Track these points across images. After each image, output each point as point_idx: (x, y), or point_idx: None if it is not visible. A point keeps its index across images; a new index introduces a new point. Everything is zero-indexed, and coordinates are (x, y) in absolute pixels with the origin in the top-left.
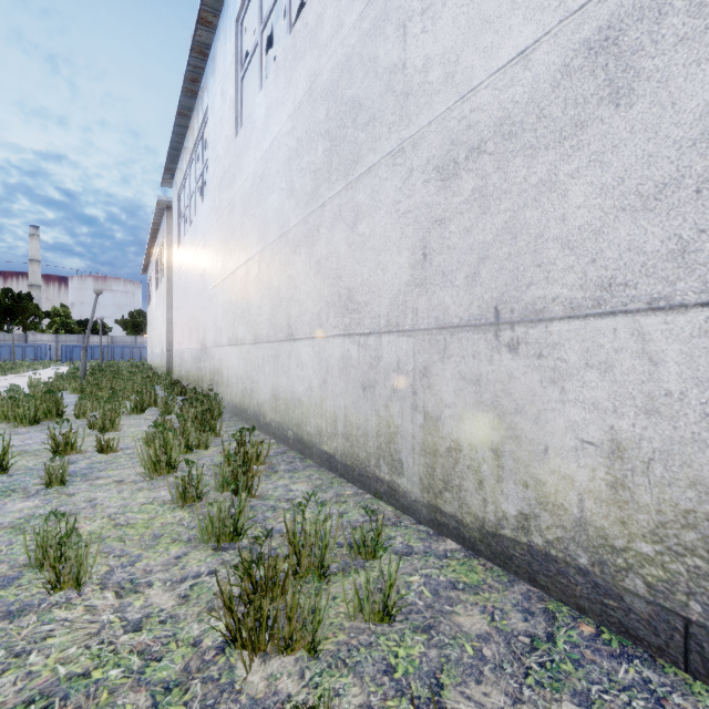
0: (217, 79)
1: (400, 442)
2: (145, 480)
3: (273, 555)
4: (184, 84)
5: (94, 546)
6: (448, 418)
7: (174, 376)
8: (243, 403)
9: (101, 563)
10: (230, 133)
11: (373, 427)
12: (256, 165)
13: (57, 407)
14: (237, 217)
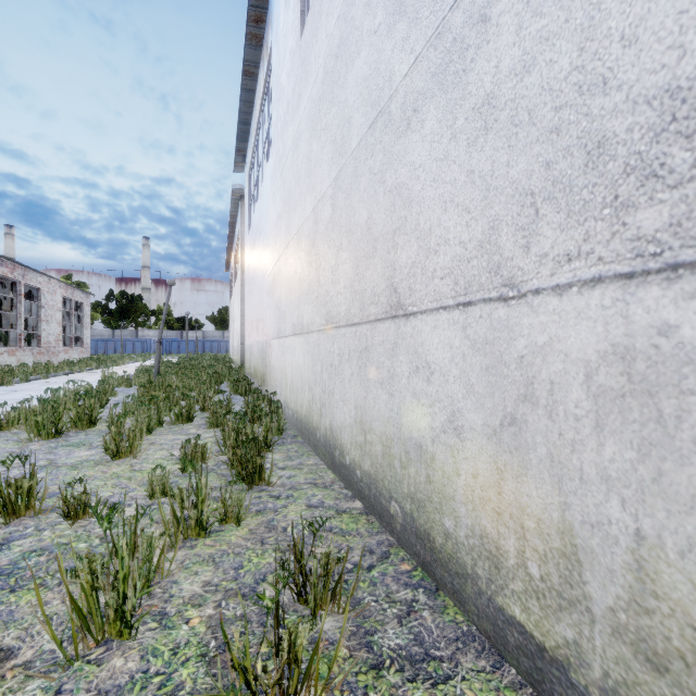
0: None
1: None
2: (43, 677)
3: None
4: (247, 28)
5: None
6: None
7: (245, 370)
8: (310, 420)
9: None
10: (295, 40)
11: None
12: (328, 42)
13: (89, 413)
14: (303, 150)
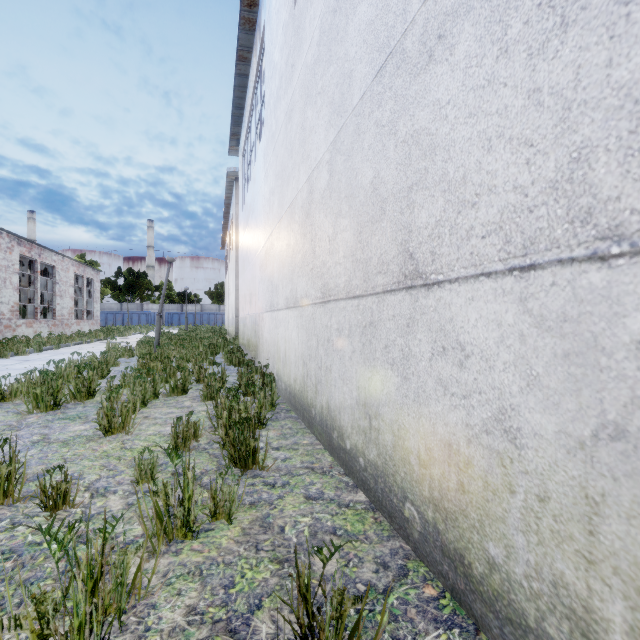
0: None
1: None
2: None
3: None
4: (241, 13)
5: None
6: None
7: (239, 341)
8: (304, 396)
9: None
10: (288, 11)
11: None
12: None
13: (88, 384)
14: (296, 120)
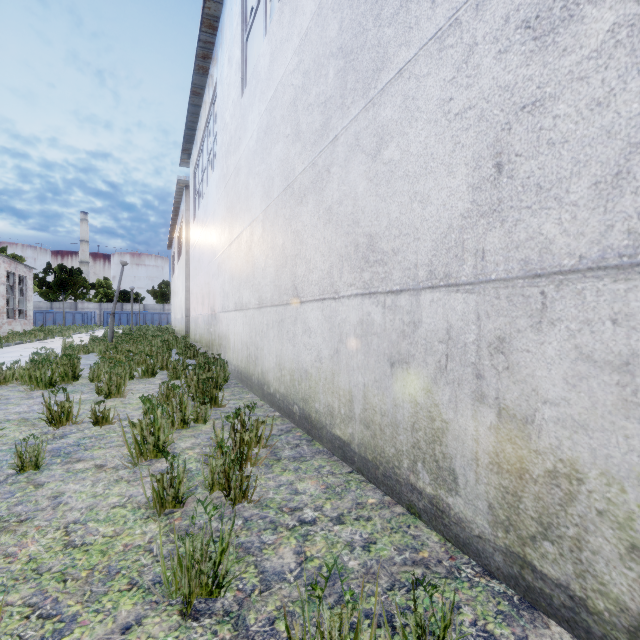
0: (225, 47)
1: (452, 445)
2: (127, 467)
3: (268, 638)
4: (196, 62)
5: (22, 590)
6: (549, 421)
7: (190, 339)
8: (247, 370)
9: (14, 632)
10: (236, 96)
11: (406, 416)
12: (260, 119)
13: (73, 370)
14: (242, 179)
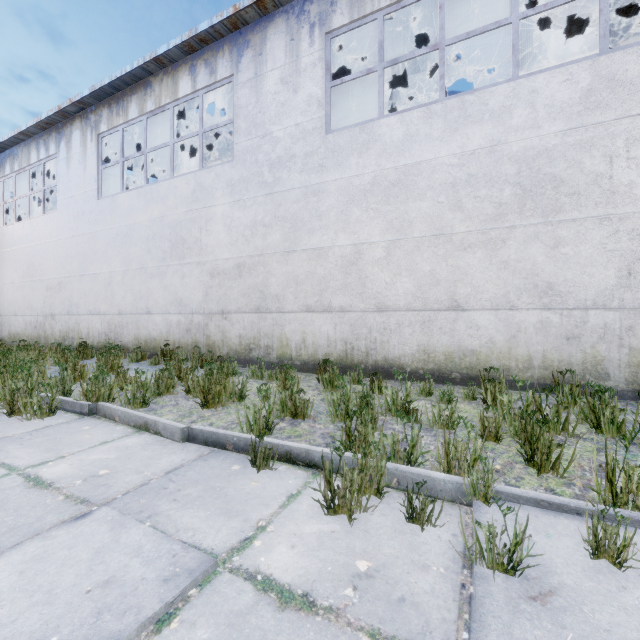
0: None
1: (41, 337)
2: None
3: None
4: None
5: None
6: (47, 331)
7: None
8: None
9: None
10: None
11: (37, 335)
12: (1, 252)
13: None
14: None
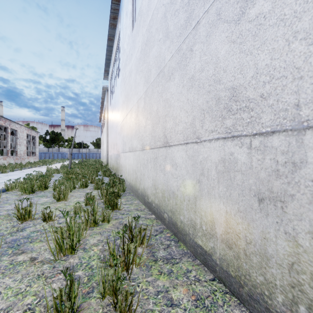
0: (124, 8)
1: None
2: (49, 263)
3: None
4: (110, 21)
5: None
6: None
7: (108, 166)
8: (135, 186)
9: None
10: (130, 31)
11: (281, 253)
12: (143, 38)
13: (45, 183)
14: (133, 77)
